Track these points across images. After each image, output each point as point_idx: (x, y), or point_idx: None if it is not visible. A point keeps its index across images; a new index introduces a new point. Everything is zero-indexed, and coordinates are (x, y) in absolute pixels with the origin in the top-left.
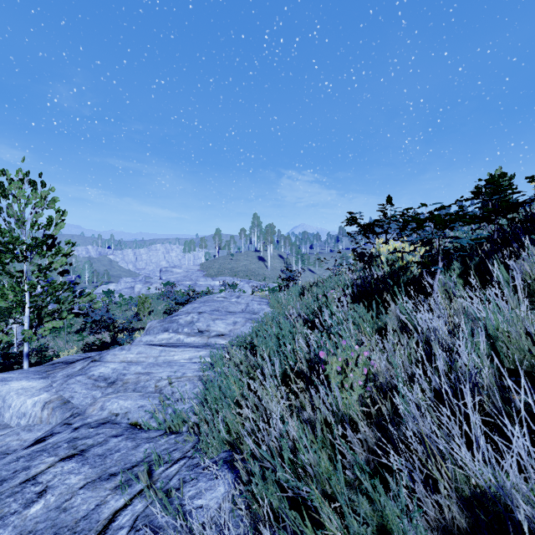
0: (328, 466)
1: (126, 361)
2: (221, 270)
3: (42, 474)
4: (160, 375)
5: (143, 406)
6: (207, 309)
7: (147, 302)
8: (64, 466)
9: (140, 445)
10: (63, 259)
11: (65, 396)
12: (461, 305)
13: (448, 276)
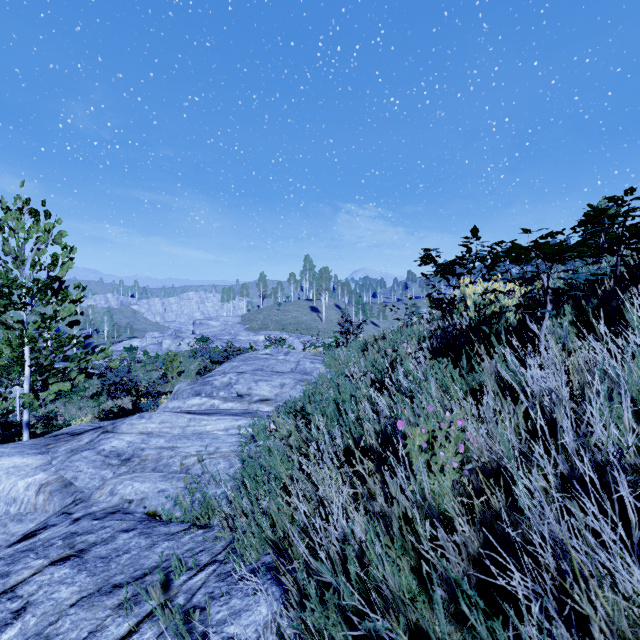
0: (412, 581)
1: (146, 432)
2: (266, 323)
3: (23, 584)
4: (187, 450)
5: (164, 490)
6: (249, 369)
7: (176, 360)
8: (55, 572)
9: (156, 543)
10: (72, 306)
11: (67, 477)
12: (584, 359)
13: (557, 323)
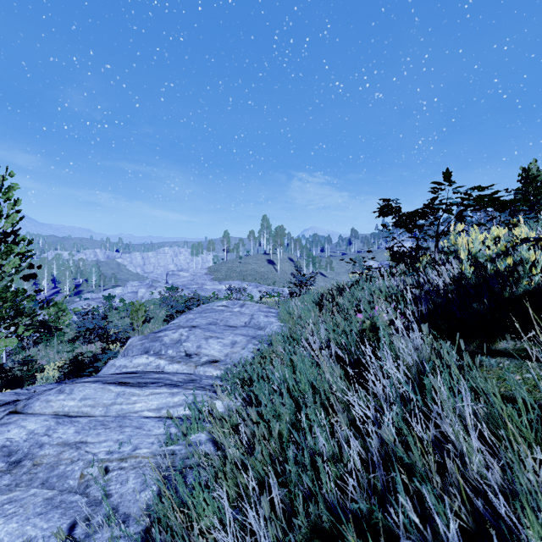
0: None
1: (61, 413)
2: (229, 274)
3: None
4: (95, 450)
5: None
6: (203, 322)
7: (141, 309)
8: None
9: None
10: (16, 260)
11: None
12: None
13: None
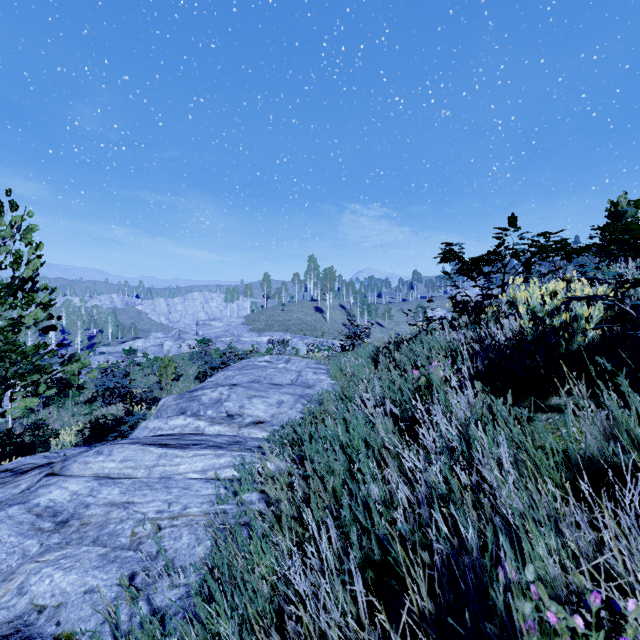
0: None
1: (101, 475)
2: (269, 323)
3: None
4: (144, 510)
5: (93, 591)
6: (244, 380)
7: (171, 366)
8: None
9: None
10: (38, 311)
11: None
12: None
13: None
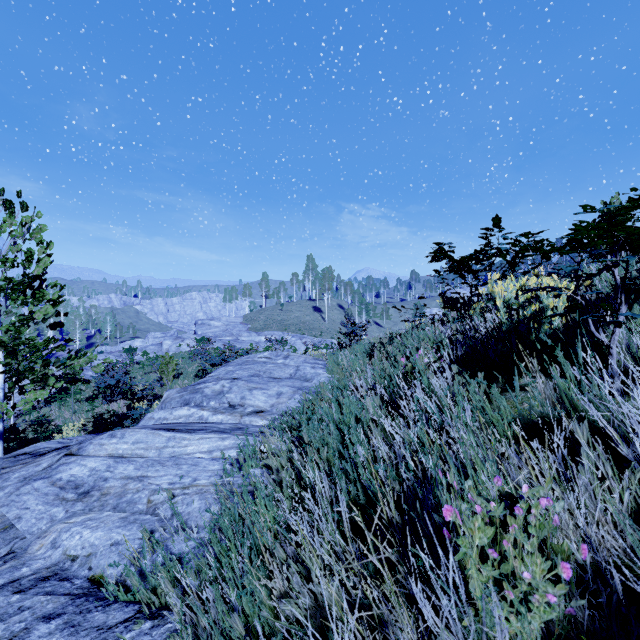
0: None
1: (116, 455)
2: (268, 323)
3: None
4: (158, 482)
5: (118, 543)
6: (244, 374)
7: (172, 363)
8: None
9: None
10: (48, 307)
11: (9, 516)
12: None
13: (625, 329)
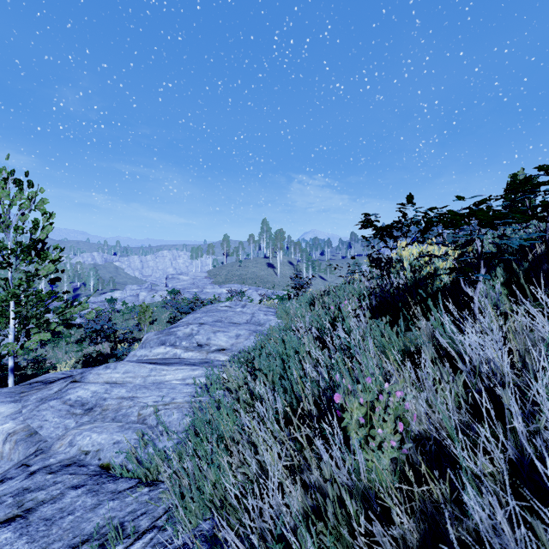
0: None
1: (110, 382)
2: (229, 277)
3: None
4: (145, 401)
5: (119, 442)
6: (209, 320)
7: (148, 311)
8: None
9: (101, 503)
10: (51, 265)
11: (33, 426)
12: (522, 325)
13: (489, 285)
